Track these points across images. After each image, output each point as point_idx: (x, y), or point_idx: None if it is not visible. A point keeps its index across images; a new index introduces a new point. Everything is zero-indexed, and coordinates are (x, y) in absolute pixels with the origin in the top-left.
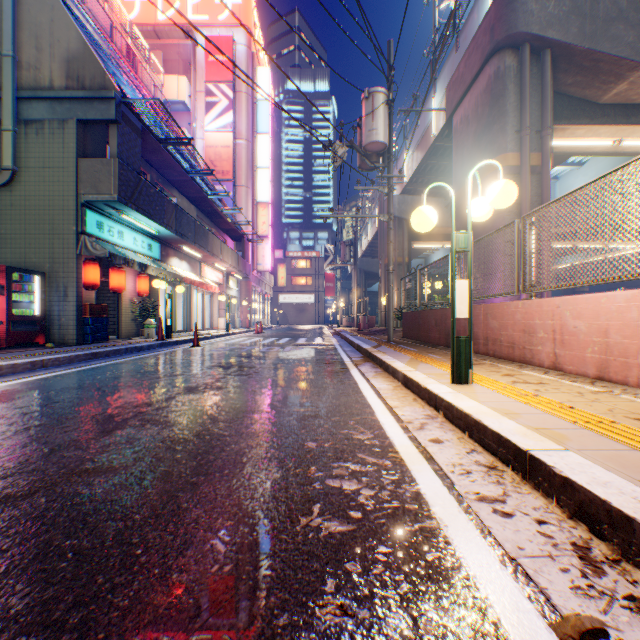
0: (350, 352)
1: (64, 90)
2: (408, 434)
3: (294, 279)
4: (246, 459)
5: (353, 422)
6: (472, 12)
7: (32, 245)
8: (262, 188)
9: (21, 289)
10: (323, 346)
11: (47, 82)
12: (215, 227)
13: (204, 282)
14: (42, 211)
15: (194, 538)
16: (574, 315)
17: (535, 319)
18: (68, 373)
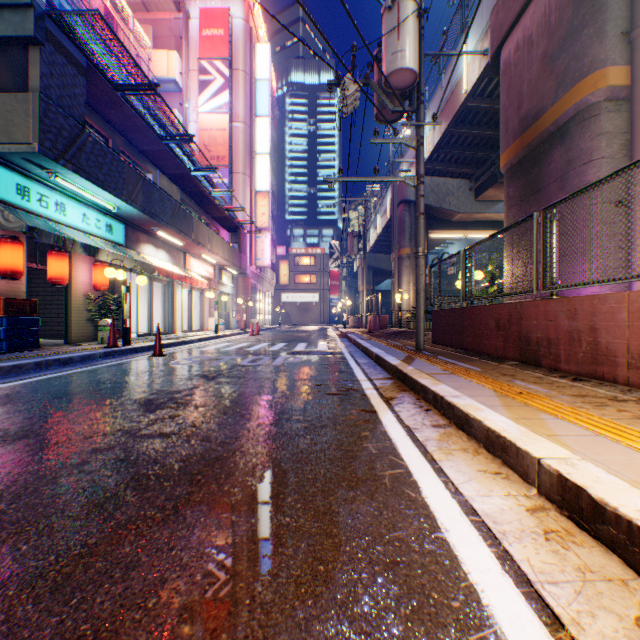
0: (368, 367)
1: None
2: None
3: (297, 277)
4: None
5: None
6: None
7: None
8: (261, 176)
9: None
10: (328, 355)
11: None
12: (205, 214)
13: (186, 275)
14: None
15: None
16: None
17: None
18: None
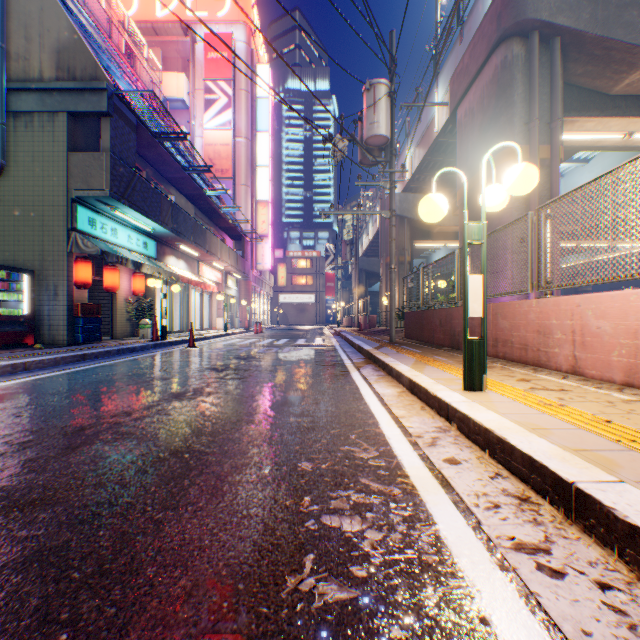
0: (351, 353)
1: (54, 81)
2: (418, 452)
3: (294, 279)
4: (227, 486)
5: (355, 436)
6: (477, 2)
7: (21, 242)
8: (262, 187)
9: (9, 288)
10: (323, 347)
11: (37, 73)
12: (214, 226)
13: (202, 281)
14: (31, 207)
15: (143, 612)
16: (597, 314)
17: (551, 319)
18: (50, 376)
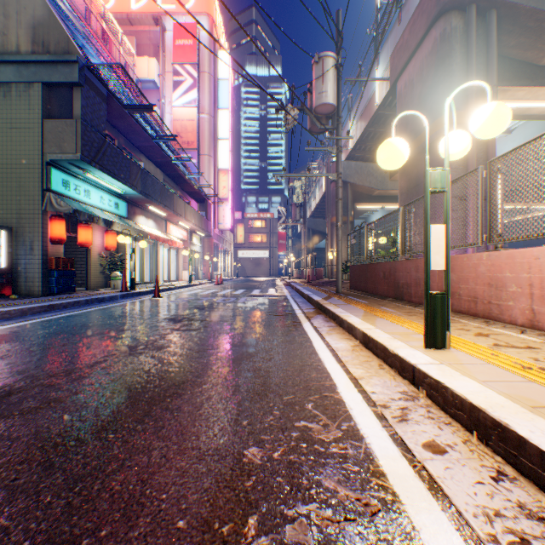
0: (301, 303)
1: (30, 55)
2: (389, 430)
3: (251, 237)
4: (148, 494)
5: (311, 405)
6: None
7: None
8: (223, 157)
9: None
10: (276, 297)
11: (14, 47)
12: (180, 190)
13: (169, 238)
14: (9, 169)
15: None
16: None
17: (505, 272)
18: (12, 327)
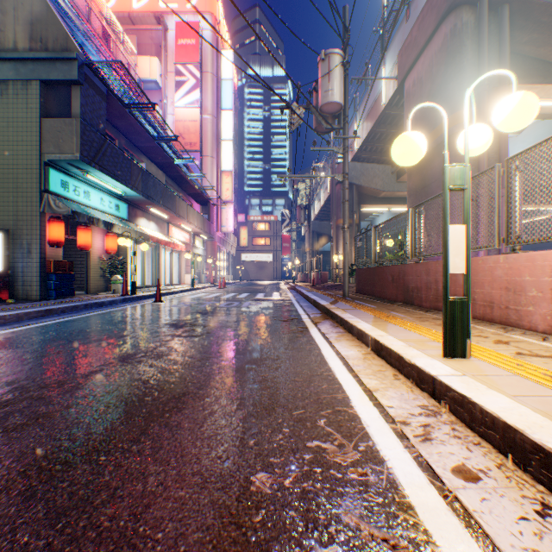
0: (307, 308)
1: (28, 52)
2: (412, 452)
3: (255, 240)
4: (141, 533)
5: (324, 421)
6: None
7: None
8: (226, 158)
9: None
10: (280, 301)
11: (11, 44)
12: (182, 192)
13: (171, 241)
14: (6, 170)
15: None
16: None
17: (524, 275)
18: (6, 333)
